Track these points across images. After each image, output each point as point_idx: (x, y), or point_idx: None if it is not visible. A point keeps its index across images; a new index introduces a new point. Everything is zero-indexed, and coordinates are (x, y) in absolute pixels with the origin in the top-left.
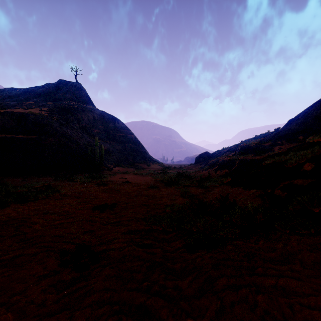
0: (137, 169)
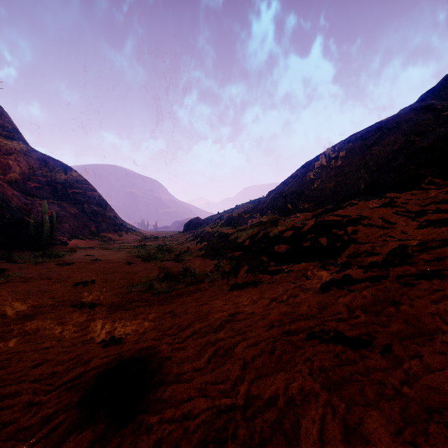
0: (104, 241)
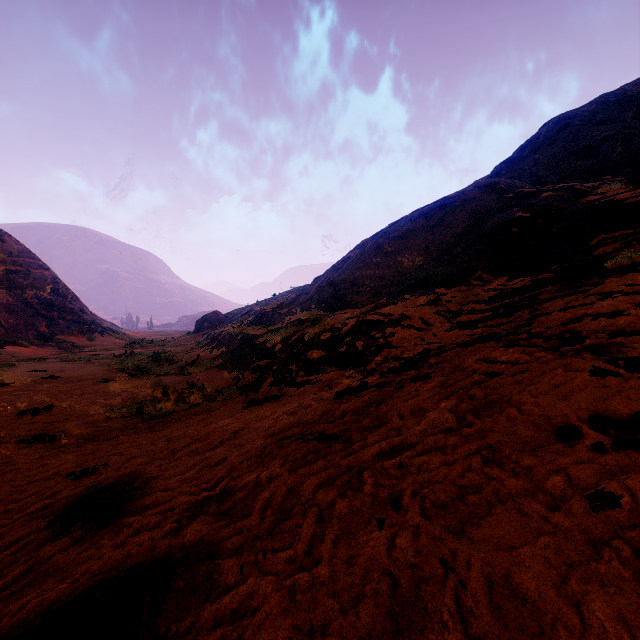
0: (63, 348)
